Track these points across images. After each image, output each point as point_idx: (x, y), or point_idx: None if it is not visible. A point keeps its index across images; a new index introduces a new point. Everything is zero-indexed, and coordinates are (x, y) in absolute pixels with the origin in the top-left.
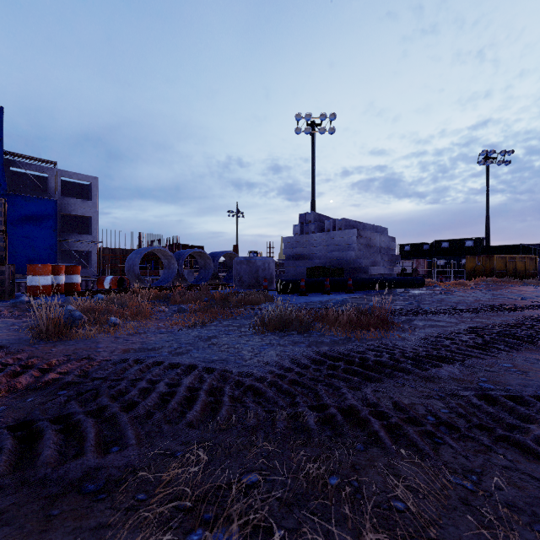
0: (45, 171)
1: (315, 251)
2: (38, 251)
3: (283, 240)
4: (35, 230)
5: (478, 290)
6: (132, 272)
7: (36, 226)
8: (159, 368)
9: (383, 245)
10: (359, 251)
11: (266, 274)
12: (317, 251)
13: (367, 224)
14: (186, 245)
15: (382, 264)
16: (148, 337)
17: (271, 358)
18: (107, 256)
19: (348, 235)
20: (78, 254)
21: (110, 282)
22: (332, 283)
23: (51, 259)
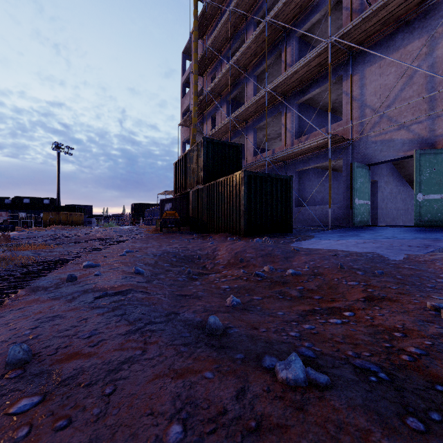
0: None
1: None
2: None
3: None
4: None
5: None
6: None
7: None
8: None
9: None
10: None
11: None
12: None
13: None
14: None
15: None
16: None
17: None
18: None
19: None
20: None
21: None
22: None
23: None
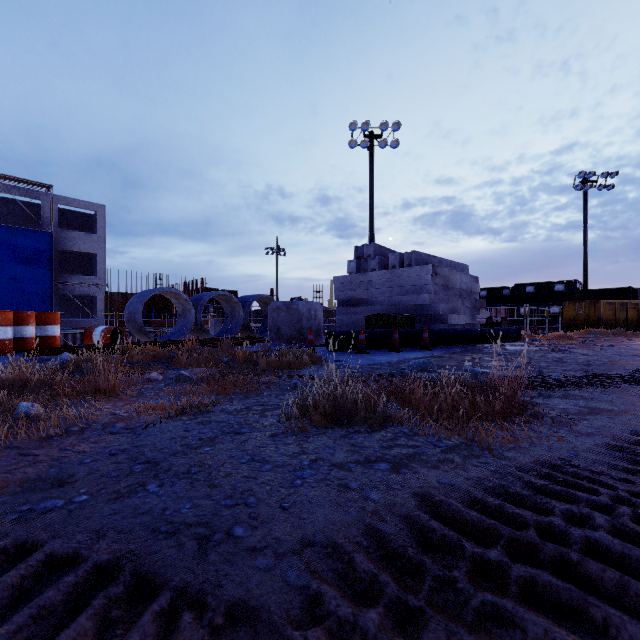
0: (37, 197)
1: (375, 295)
2: (28, 296)
3: (334, 280)
4: (25, 270)
5: (598, 346)
6: (132, 321)
7: (26, 265)
8: (3, 579)
9: (464, 287)
10: (434, 294)
11: (311, 324)
12: (379, 294)
13: (443, 259)
14: (215, 289)
15: (463, 311)
16: (77, 445)
17: (317, 521)
18: (116, 303)
19: (421, 273)
20: (80, 300)
21: (100, 335)
22: (402, 337)
23: (45, 306)
